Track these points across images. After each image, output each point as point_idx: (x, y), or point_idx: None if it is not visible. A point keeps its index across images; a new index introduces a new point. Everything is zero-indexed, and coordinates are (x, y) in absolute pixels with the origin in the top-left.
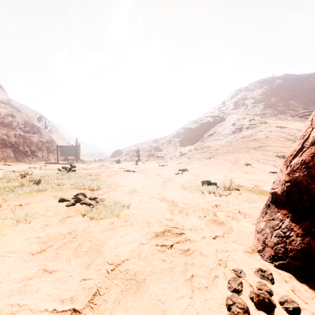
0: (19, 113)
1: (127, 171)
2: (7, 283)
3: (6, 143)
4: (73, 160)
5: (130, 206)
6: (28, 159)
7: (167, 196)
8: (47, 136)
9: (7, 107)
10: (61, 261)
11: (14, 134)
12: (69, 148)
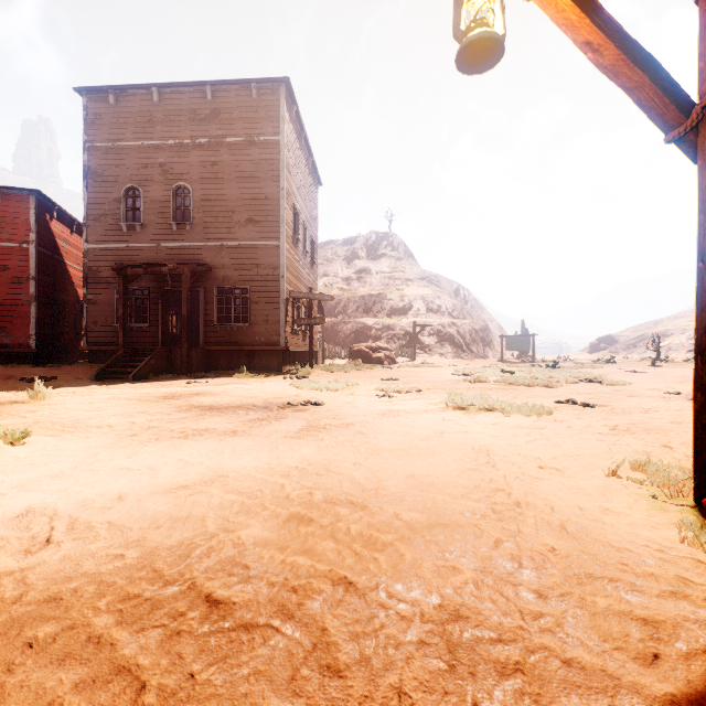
0: (439, 290)
1: (630, 372)
2: (588, 387)
3: (442, 336)
4: (516, 357)
5: (632, 383)
6: (465, 355)
7: (671, 385)
8: (481, 321)
9: (426, 285)
10: (602, 387)
11: (446, 322)
12: (519, 339)
